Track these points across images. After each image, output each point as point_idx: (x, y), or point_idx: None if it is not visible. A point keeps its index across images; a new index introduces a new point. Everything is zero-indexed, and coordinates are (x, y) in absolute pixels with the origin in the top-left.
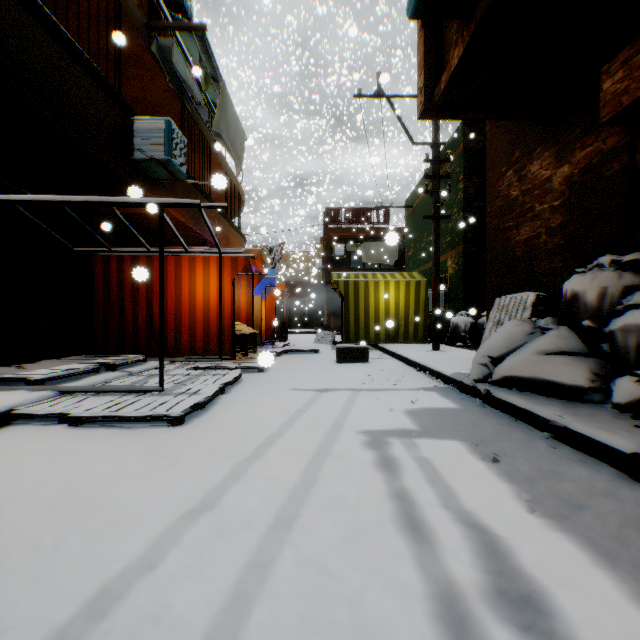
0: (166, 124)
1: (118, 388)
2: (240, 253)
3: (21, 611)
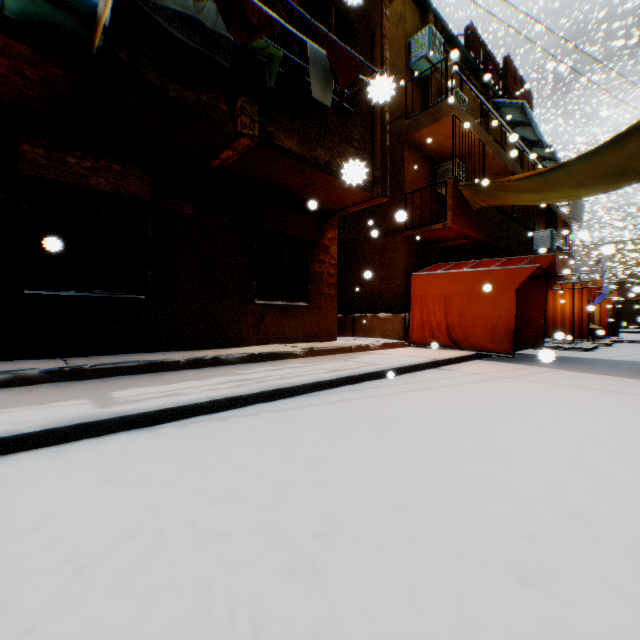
0: (549, 232)
1: (555, 342)
2: (592, 287)
3: (589, 357)
